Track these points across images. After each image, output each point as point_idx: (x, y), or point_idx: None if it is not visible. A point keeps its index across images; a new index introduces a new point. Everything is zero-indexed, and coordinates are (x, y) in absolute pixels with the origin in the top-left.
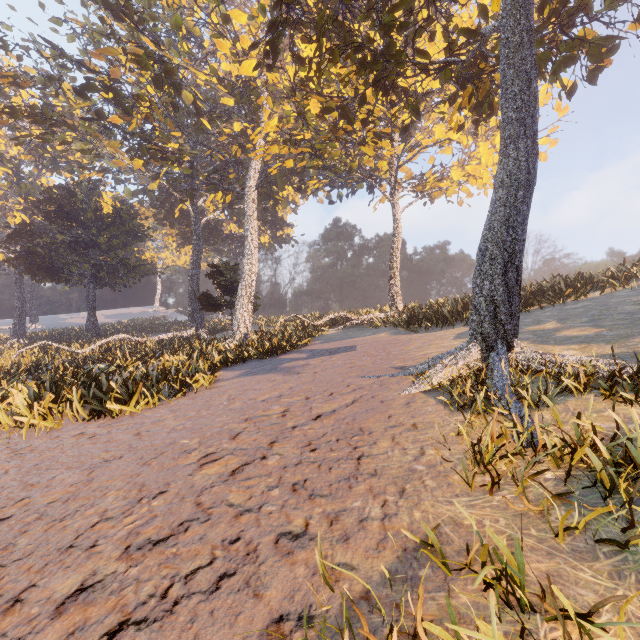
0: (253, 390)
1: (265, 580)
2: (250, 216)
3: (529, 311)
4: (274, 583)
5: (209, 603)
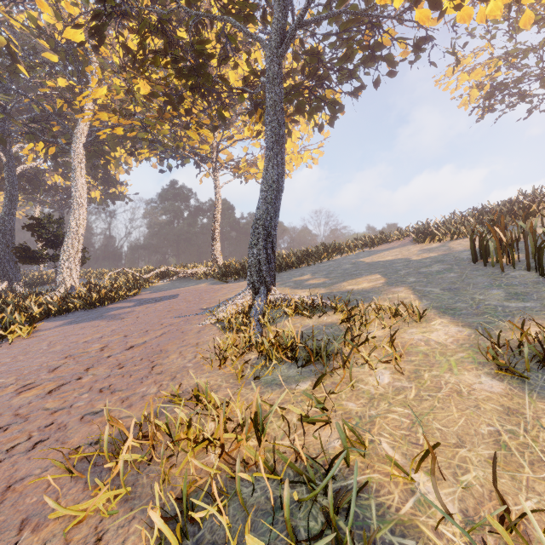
0: (76, 335)
1: (70, 436)
2: (77, 173)
3: (301, 267)
4: (77, 435)
5: (27, 455)
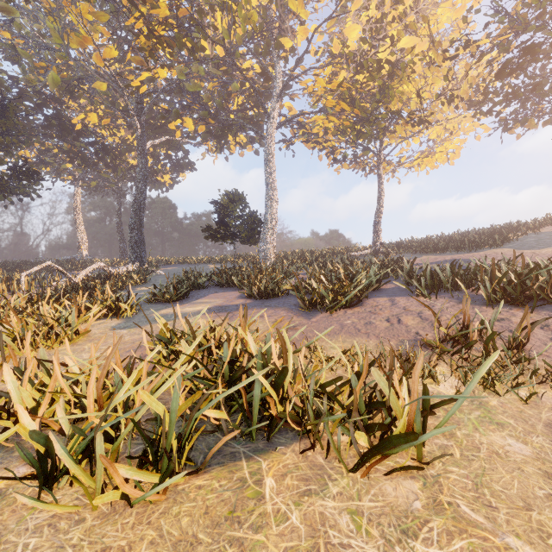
0: None
1: None
2: (272, 153)
3: (510, 242)
4: None
5: None
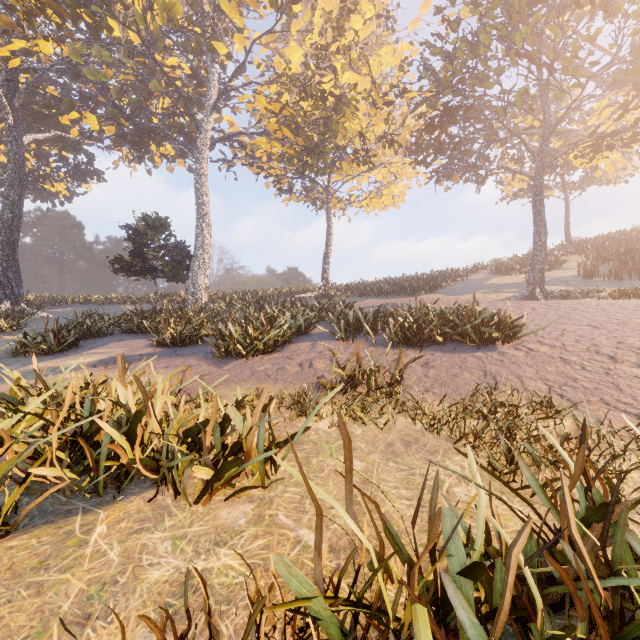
0: None
1: None
2: (205, 174)
3: (442, 288)
4: None
5: None
